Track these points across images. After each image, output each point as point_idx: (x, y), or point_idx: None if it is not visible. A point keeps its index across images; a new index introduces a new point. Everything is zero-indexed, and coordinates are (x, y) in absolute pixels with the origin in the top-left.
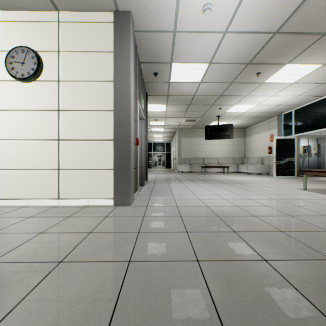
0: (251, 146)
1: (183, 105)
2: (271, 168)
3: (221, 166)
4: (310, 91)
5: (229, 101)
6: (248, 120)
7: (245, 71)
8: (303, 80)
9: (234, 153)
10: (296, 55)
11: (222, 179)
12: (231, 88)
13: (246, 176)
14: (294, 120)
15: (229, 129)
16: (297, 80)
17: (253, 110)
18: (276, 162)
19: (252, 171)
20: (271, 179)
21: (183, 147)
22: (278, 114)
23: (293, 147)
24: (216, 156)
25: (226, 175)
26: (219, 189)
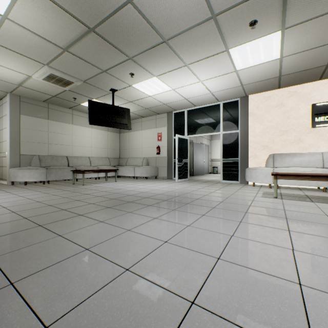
0: (130, 145)
1: (77, 20)
2: (159, 170)
3: (108, 170)
4: (224, 91)
5: (159, 65)
6: (137, 111)
7: (257, 1)
8: (243, 72)
9: (109, 152)
10: (307, 18)
11: (145, 193)
12: (195, 33)
13: (146, 182)
14: (187, 120)
15: (126, 114)
16: (241, 69)
17: (161, 96)
18: (179, 164)
19: (141, 174)
20: (181, 183)
21: (24, 134)
22: (169, 112)
23: (187, 148)
24: (86, 155)
25: (122, 184)
26: (261, 229)
